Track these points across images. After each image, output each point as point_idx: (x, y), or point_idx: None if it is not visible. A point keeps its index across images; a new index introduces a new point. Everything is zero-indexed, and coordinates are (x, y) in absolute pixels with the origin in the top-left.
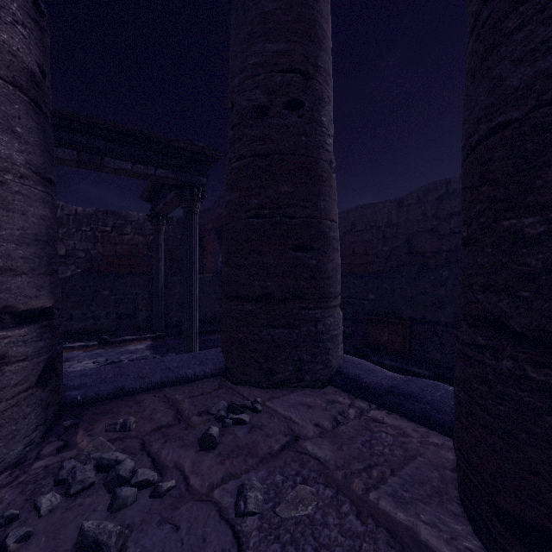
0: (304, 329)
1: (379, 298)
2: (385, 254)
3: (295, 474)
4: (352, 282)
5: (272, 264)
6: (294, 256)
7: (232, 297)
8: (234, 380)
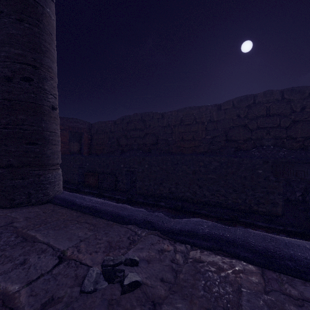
0: None
1: (90, 165)
2: (109, 145)
3: None
4: (81, 158)
5: None
6: None
7: None
8: None
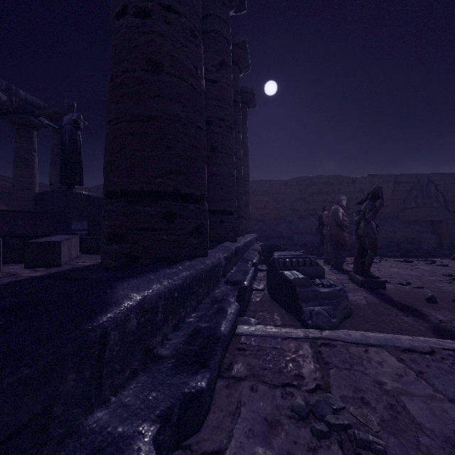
0: None
1: None
2: None
3: None
4: None
5: None
6: None
7: None
8: None
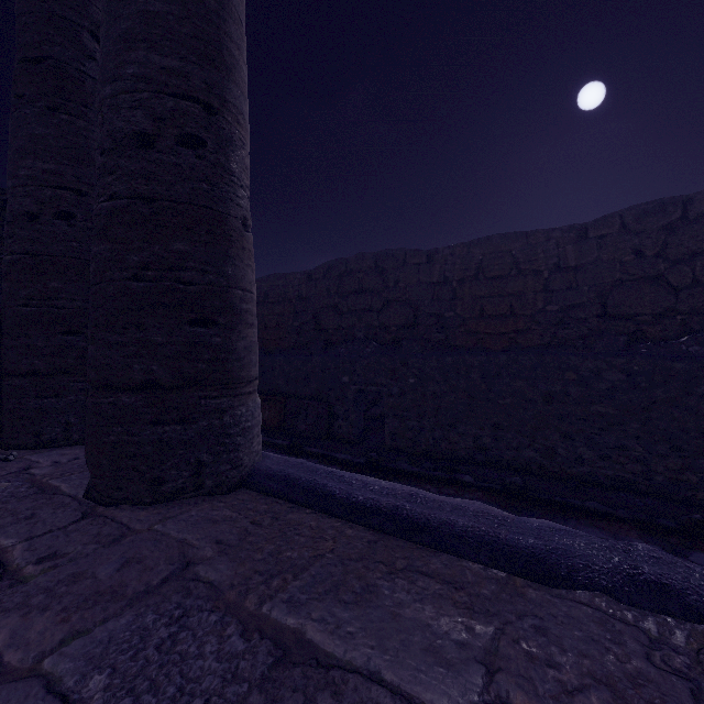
0: (72, 398)
1: (263, 376)
2: (296, 329)
3: (5, 481)
4: None
5: (39, 346)
6: (62, 339)
7: (4, 374)
8: (4, 446)
